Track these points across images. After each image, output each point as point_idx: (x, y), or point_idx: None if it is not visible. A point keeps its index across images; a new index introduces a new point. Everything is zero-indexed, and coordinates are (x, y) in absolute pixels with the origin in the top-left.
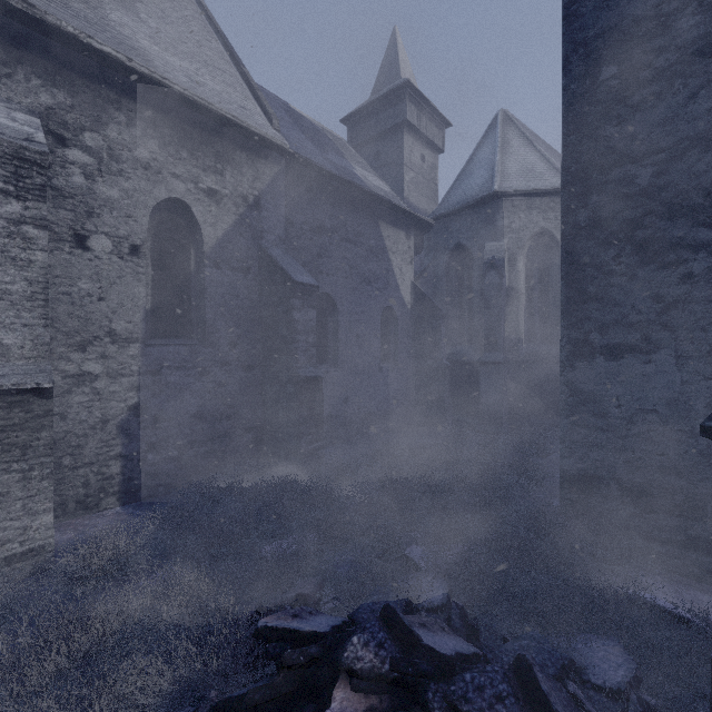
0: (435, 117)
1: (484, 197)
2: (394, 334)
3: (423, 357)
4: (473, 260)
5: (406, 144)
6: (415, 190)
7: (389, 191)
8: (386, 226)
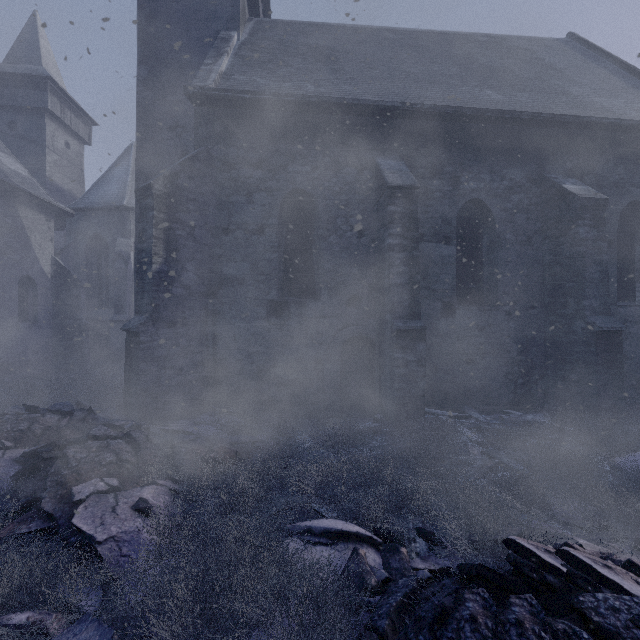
0: (81, 113)
1: (117, 206)
2: (33, 298)
3: (64, 317)
4: (109, 248)
5: (49, 128)
6: (59, 171)
7: (28, 176)
8: (24, 208)
